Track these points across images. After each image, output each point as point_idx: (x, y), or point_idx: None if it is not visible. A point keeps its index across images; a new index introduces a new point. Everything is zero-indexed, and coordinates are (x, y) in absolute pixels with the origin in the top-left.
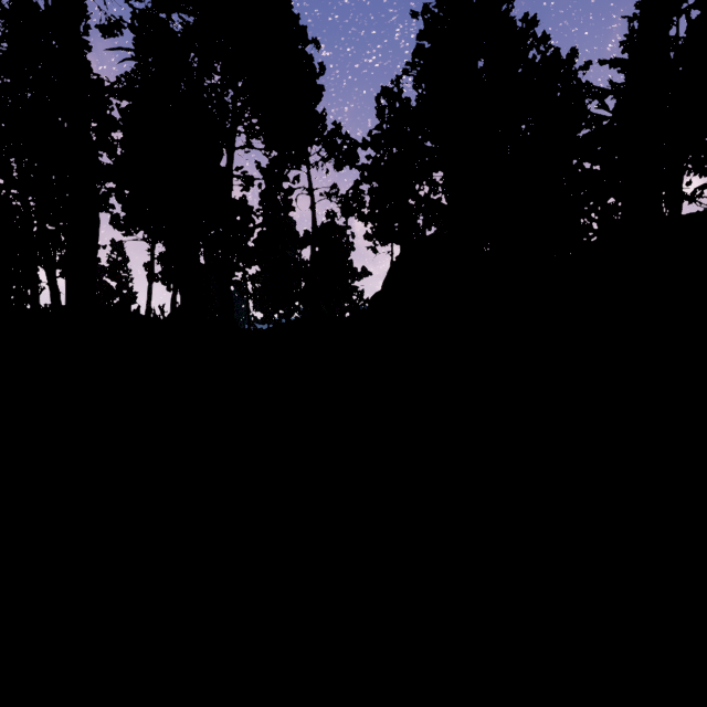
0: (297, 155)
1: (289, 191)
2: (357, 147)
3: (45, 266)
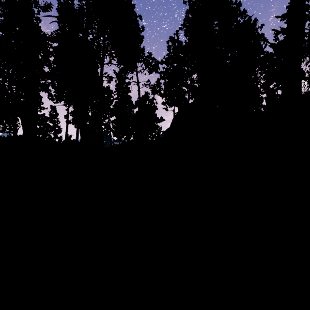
0: (132, 67)
1: (128, 83)
2: (158, 63)
3: (20, 117)
